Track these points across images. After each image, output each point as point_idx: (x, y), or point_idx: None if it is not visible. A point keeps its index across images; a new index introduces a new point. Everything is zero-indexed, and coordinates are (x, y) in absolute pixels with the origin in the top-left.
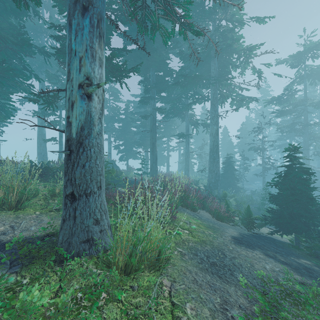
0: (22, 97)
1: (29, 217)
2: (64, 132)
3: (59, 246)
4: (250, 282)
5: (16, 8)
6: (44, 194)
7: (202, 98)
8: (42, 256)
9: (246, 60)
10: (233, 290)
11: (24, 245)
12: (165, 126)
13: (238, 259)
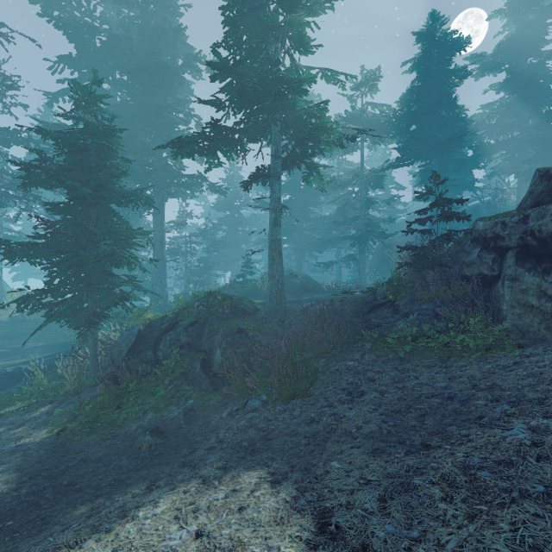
0: None
1: None
2: None
3: None
4: None
5: None
6: None
7: None
8: None
9: None
10: None
11: None
12: None
13: None
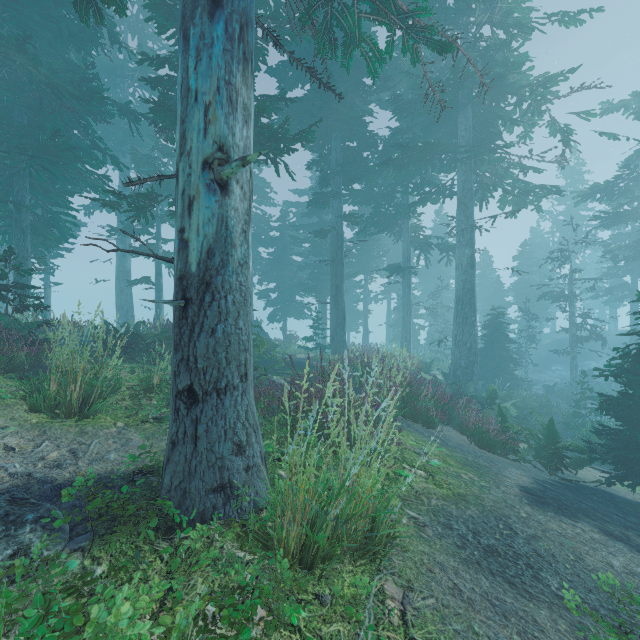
0: (90, 198)
1: (104, 433)
2: (173, 262)
3: (164, 496)
4: (583, 599)
5: (79, 31)
6: (131, 387)
7: (438, 192)
8: (132, 518)
9: (536, 107)
10: (548, 618)
11: (97, 494)
12: (359, 251)
13: (544, 541)
